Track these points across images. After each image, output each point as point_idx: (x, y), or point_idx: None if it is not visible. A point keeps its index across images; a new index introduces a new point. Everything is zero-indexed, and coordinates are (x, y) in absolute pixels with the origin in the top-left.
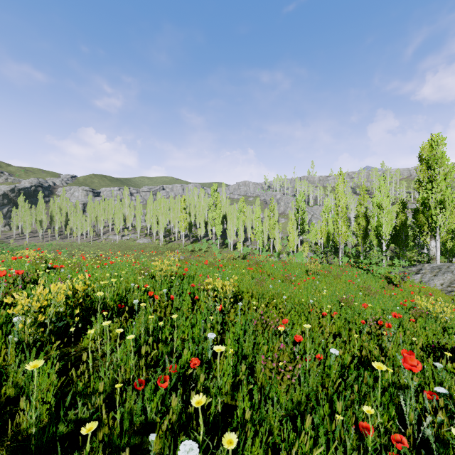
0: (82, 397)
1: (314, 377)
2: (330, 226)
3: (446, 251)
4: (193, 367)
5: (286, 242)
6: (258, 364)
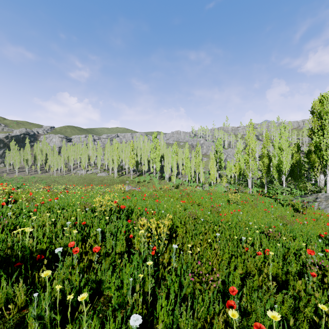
0: None
1: None
2: (241, 163)
3: None
4: None
5: (207, 175)
6: None
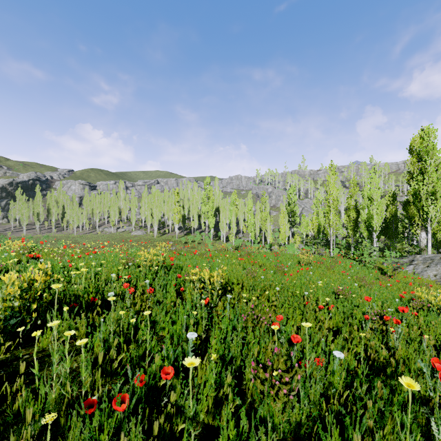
0: (16, 421)
1: (316, 388)
2: (320, 218)
3: (436, 242)
4: (164, 378)
5: (277, 234)
6: (248, 369)
